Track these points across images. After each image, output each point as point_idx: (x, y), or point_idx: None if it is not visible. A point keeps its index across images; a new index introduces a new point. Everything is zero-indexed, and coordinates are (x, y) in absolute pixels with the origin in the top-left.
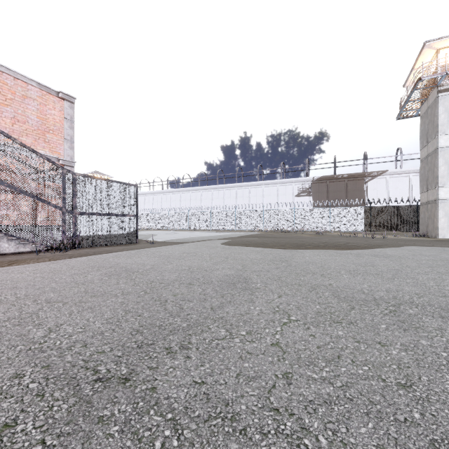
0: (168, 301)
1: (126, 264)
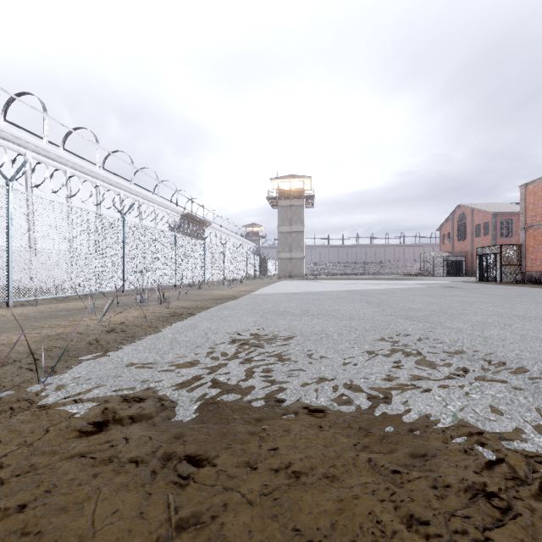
0: None
1: None
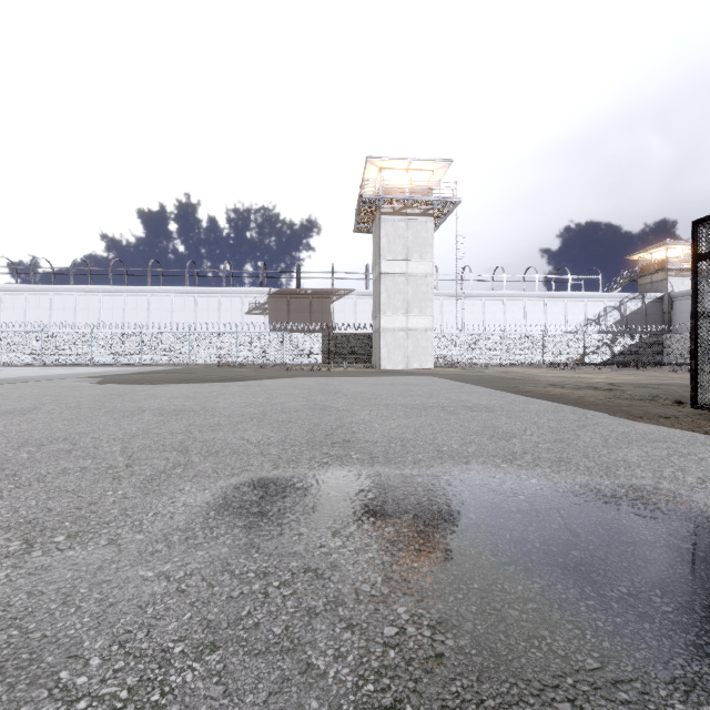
0: None
1: None
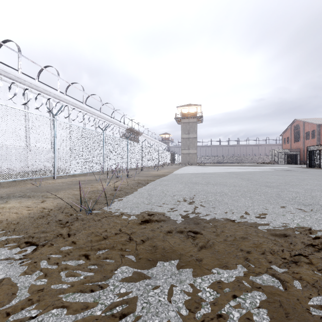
0: None
1: None
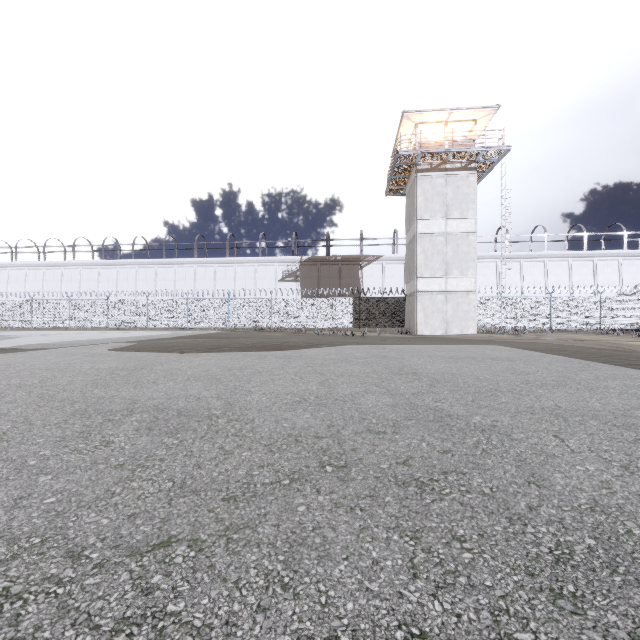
0: None
1: None
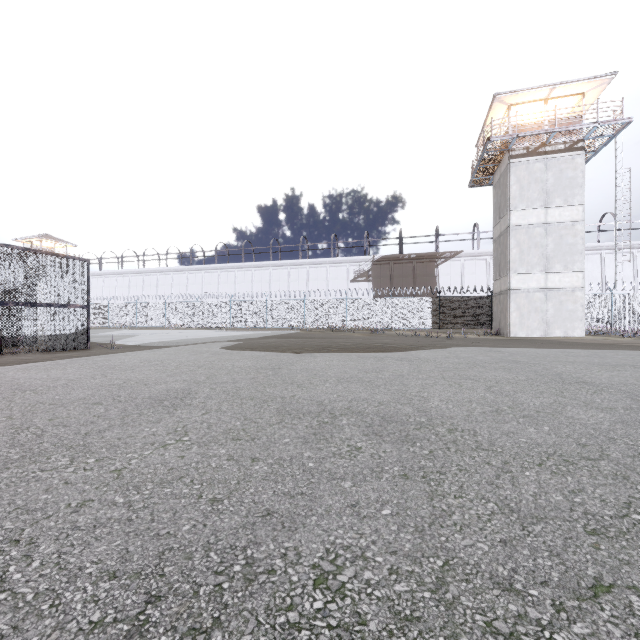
0: (32, 428)
1: (27, 380)
